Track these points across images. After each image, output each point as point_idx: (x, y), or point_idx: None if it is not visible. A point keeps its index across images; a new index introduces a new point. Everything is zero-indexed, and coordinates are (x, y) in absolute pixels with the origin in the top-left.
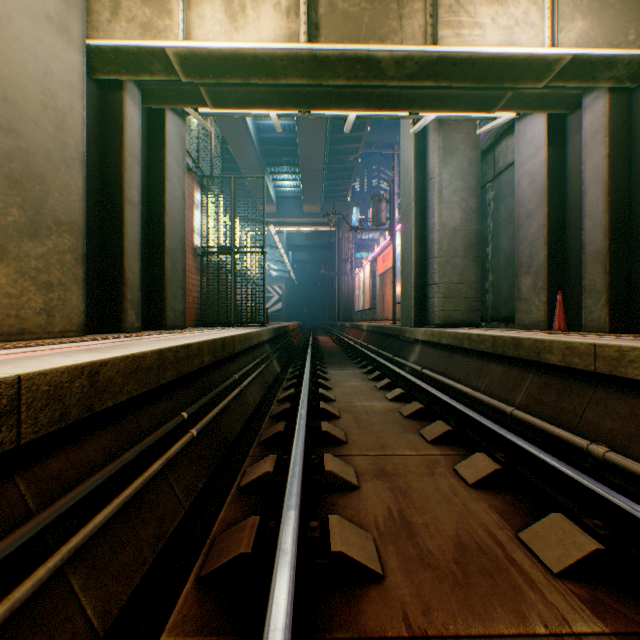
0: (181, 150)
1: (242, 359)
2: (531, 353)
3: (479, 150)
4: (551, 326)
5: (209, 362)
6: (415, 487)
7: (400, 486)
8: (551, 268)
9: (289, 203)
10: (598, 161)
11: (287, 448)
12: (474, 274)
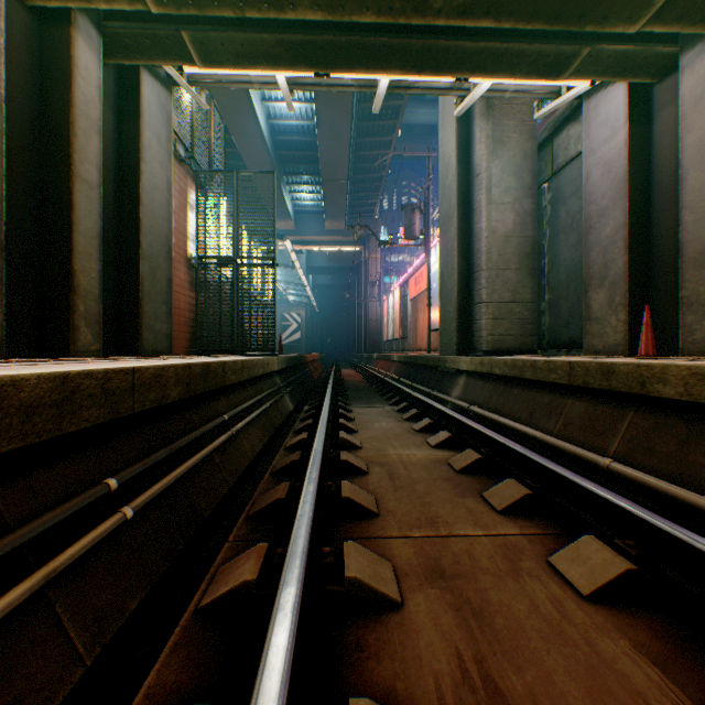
0: (165, 128)
1: (239, 394)
2: (630, 383)
3: (536, 140)
4: (633, 351)
5: (178, 397)
6: (496, 603)
7: (470, 601)
8: (633, 278)
9: (309, 219)
10: (703, 134)
11: (289, 525)
12: (530, 290)
